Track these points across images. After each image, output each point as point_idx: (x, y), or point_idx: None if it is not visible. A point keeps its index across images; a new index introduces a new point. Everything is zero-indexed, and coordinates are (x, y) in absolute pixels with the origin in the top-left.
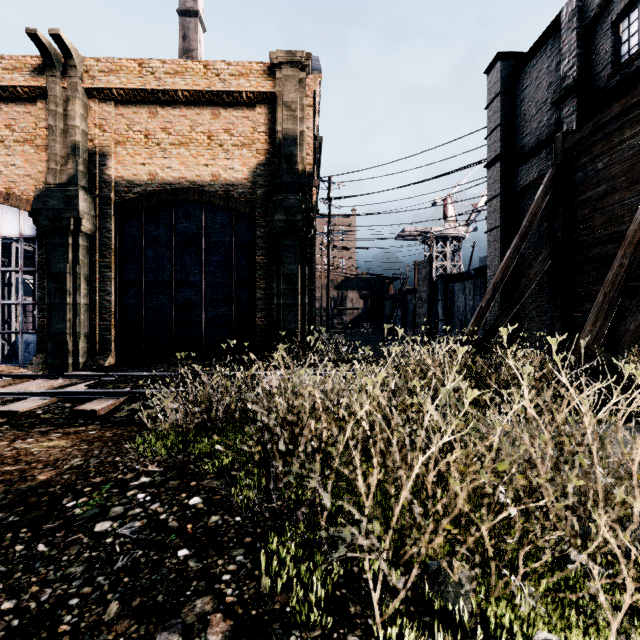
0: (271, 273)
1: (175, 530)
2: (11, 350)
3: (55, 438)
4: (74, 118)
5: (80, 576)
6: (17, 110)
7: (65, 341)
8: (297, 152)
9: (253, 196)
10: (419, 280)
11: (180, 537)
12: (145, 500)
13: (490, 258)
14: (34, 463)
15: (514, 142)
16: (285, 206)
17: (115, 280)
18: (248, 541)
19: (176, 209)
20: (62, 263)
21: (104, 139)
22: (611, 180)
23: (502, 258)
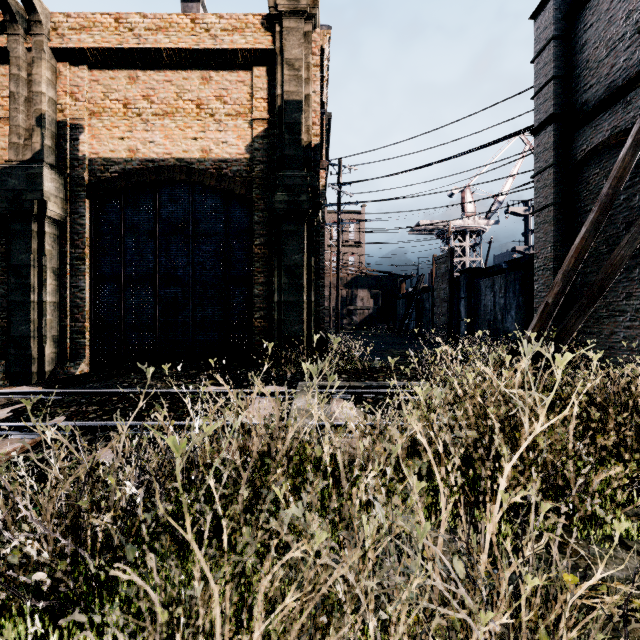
0: (271, 265)
1: None
2: None
3: None
4: (39, 83)
5: None
6: None
7: (28, 346)
8: (301, 119)
9: (250, 174)
10: (437, 276)
11: None
12: None
13: (539, 245)
14: None
15: (572, 98)
16: (287, 184)
17: (89, 274)
18: None
19: (160, 191)
20: (24, 254)
21: (76, 109)
22: None
23: (556, 244)
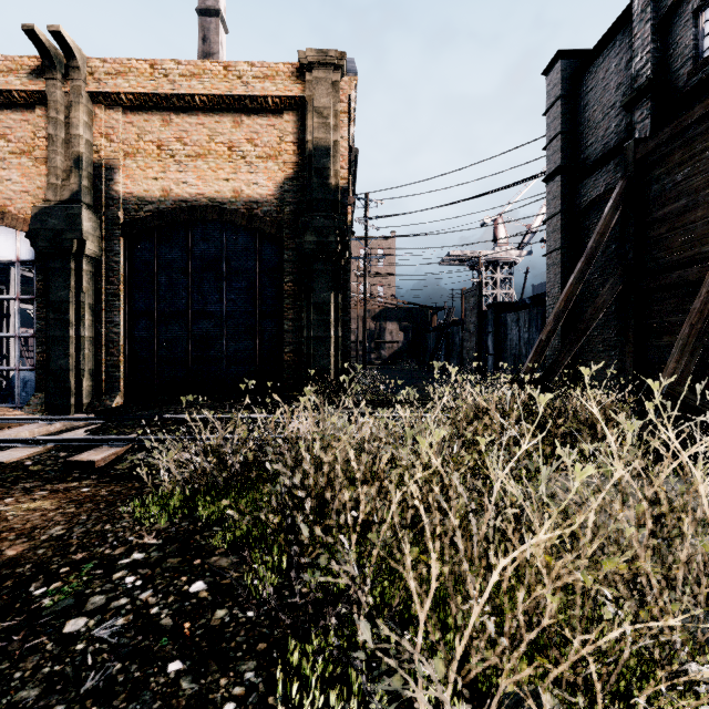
0: (300, 302)
1: (168, 631)
2: (6, 389)
3: (39, 497)
4: (77, 126)
5: (33, 704)
6: (13, 118)
7: (67, 379)
8: (330, 164)
9: (280, 215)
10: (467, 310)
11: (173, 642)
12: (134, 586)
13: (549, 285)
14: (5, 532)
15: (577, 152)
16: (316, 226)
17: (124, 310)
18: (262, 648)
19: (193, 229)
20: (63, 291)
21: (111, 150)
22: (693, 193)
23: (563, 285)
